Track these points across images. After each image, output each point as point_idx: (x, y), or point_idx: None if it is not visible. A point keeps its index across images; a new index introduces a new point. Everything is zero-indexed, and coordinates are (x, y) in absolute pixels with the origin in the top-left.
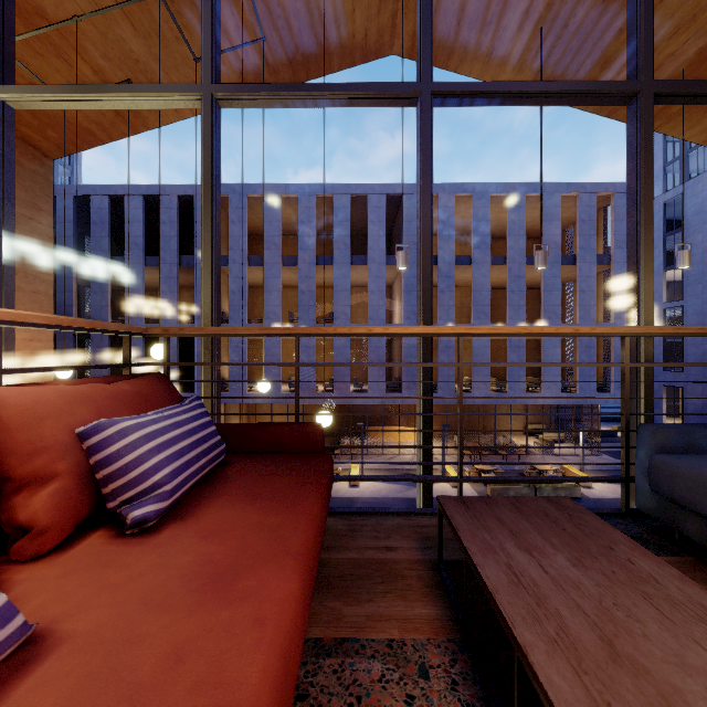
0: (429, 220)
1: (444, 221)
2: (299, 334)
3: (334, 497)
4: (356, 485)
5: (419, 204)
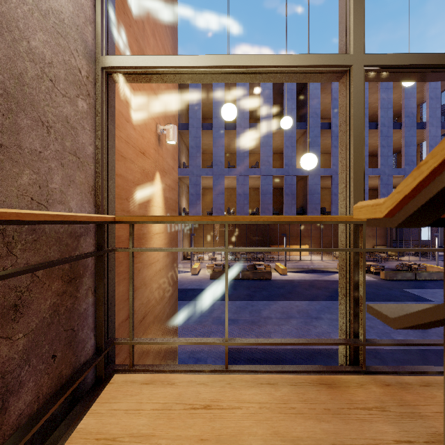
0: None
1: (336, 98)
2: None
3: (275, 280)
4: (285, 274)
5: None
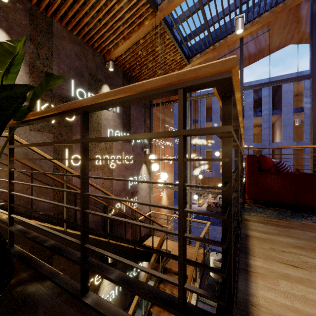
0: (315, 113)
1: (308, 89)
2: (281, 148)
3: None
4: None
5: (311, 109)
